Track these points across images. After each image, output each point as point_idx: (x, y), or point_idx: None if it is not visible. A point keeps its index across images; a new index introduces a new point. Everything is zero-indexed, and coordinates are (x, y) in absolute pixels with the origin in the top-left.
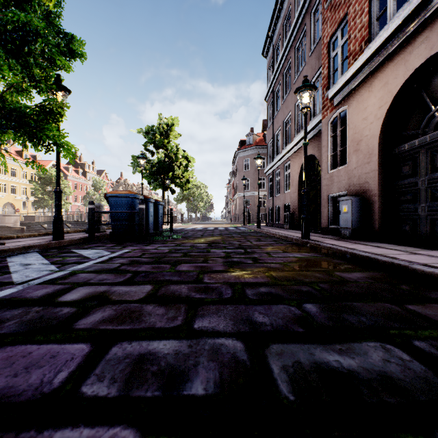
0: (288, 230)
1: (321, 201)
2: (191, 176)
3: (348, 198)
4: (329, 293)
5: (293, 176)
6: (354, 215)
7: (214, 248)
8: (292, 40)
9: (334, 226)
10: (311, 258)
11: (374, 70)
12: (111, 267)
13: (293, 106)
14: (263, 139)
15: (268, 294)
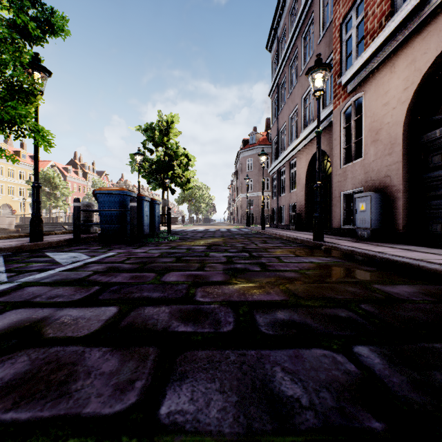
0: (295, 232)
1: (333, 199)
2: (191, 176)
3: (367, 195)
4: (383, 322)
5: (299, 174)
6: (373, 213)
7: (214, 252)
8: (299, 29)
9: (347, 226)
10: (331, 264)
11: (398, 47)
12: (78, 277)
13: (300, 99)
14: (266, 138)
15: (291, 325)
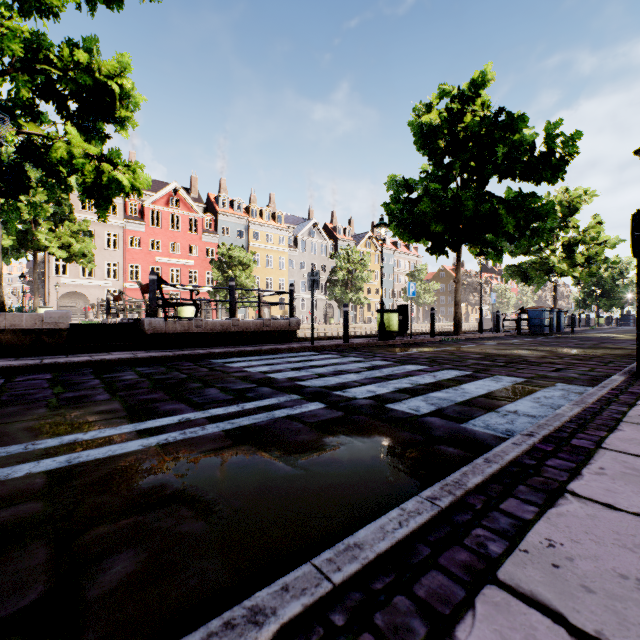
0: None
1: None
2: None
3: None
4: None
5: None
6: None
7: None
8: None
9: None
10: None
11: None
12: None
13: None
14: None
15: None
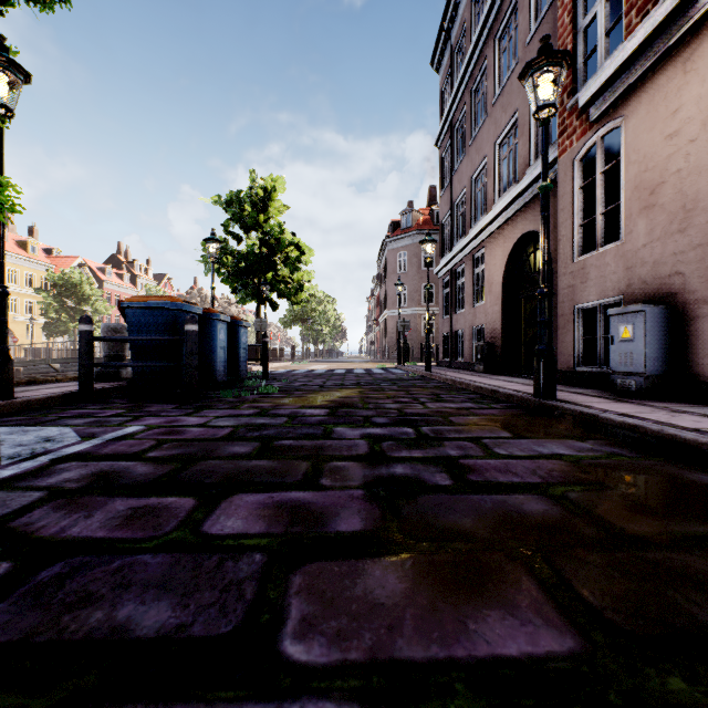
0: (487, 376)
1: (558, 319)
2: (306, 280)
3: (637, 309)
4: None
5: (491, 275)
6: (649, 345)
7: (342, 423)
8: (490, 24)
9: (588, 368)
10: (608, 462)
11: (701, 20)
12: None
13: (492, 146)
14: (429, 219)
15: None
